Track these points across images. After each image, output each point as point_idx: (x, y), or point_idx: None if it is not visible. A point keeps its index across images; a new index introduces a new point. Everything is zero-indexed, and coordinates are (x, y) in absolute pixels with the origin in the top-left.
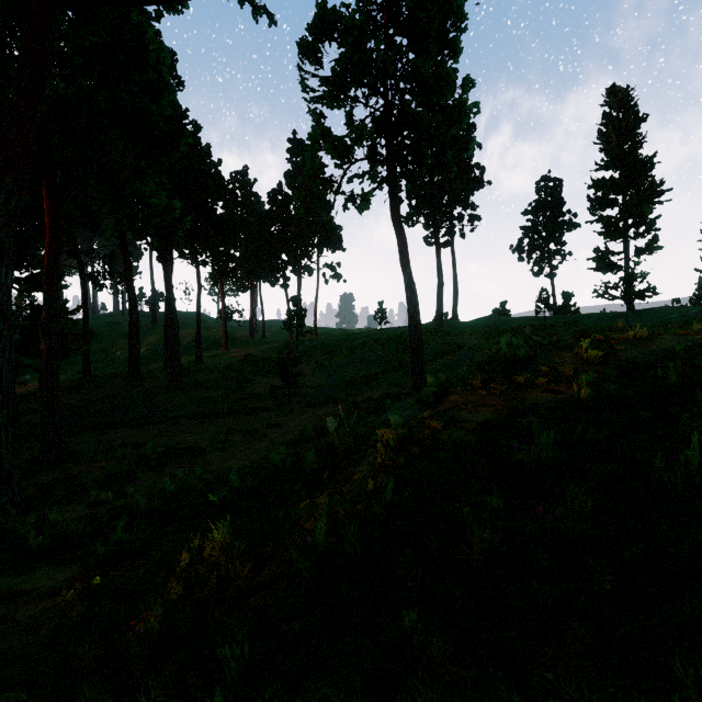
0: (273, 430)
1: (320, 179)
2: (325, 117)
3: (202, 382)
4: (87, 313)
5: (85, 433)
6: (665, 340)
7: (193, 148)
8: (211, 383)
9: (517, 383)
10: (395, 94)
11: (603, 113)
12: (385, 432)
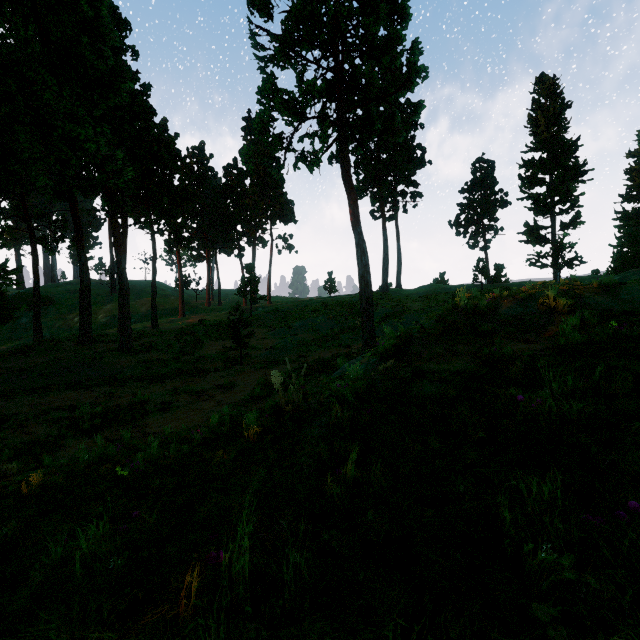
0: (222, 391)
1: (270, 135)
2: (276, 78)
3: (154, 344)
4: (38, 277)
5: (21, 397)
6: (632, 288)
7: (144, 111)
8: (162, 345)
9: (483, 332)
10: (345, 57)
11: (533, 99)
12: (341, 386)
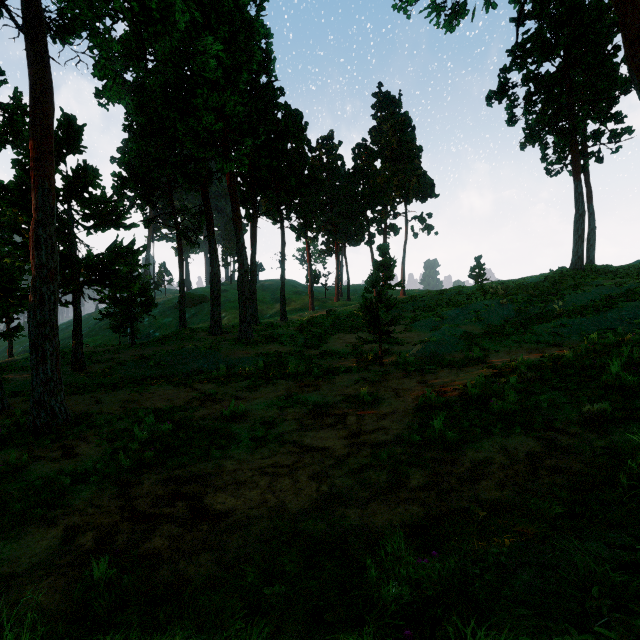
0: (357, 408)
1: None
2: None
3: (275, 335)
4: (182, 270)
5: (125, 389)
6: None
7: (264, 58)
8: (285, 336)
9: None
10: None
11: None
12: None
